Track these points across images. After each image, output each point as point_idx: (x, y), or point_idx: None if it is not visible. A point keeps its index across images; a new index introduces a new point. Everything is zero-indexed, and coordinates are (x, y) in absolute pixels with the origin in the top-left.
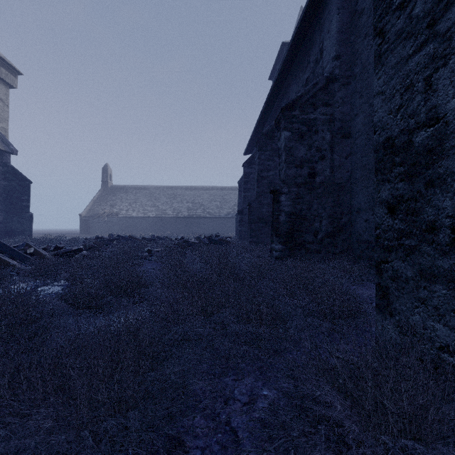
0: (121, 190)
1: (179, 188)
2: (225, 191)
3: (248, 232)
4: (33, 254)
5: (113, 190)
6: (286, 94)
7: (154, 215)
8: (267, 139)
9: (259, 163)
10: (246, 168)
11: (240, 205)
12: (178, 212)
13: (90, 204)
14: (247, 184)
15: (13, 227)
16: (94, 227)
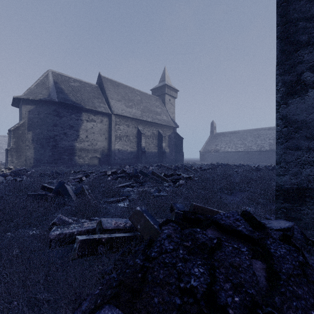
0: (221, 135)
1: (262, 129)
2: None
3: None
4: (194, 169)
5: (216, 135)
6: None
7: (242, 150)
8: None
9: None
10: None
11: None
12: (260, 147)
13: (204, 145)
14: None
15: (177, 158)
16: (206, 158)
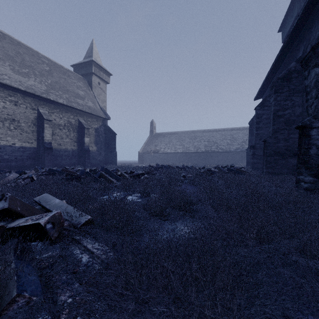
0: (161, 136)
1: (198, 131)
2: (234, 131)
3: (263, 164)
4: (120, 175)
5: (156, 136)
6: (306, 36)
7: (181, 151)
8: (284, 82)
9: (275, 104)
10: (258, 110)
11: (250, 142)
12: (197, 149)
13: (144, 145)
14: (259, 123)
15: (108, 159)
16: (146, 159)
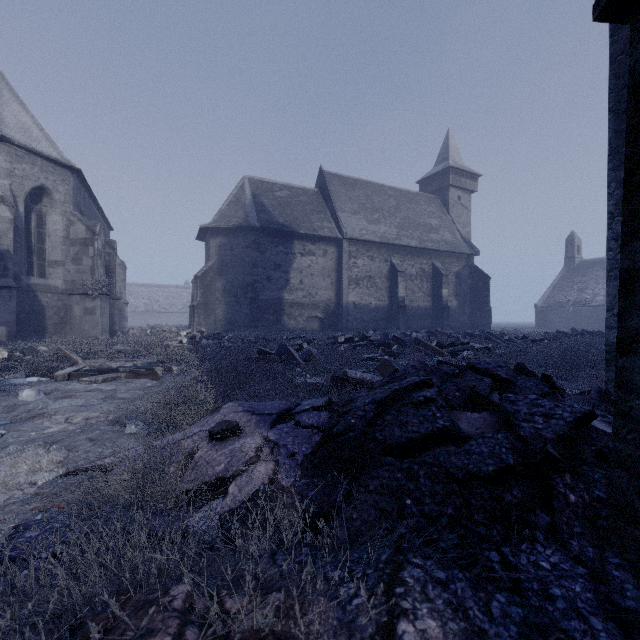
0: (596, 266)
1: None
2: None
3: None
4: (508, 340)
5: (582, 267)
6: None
7: None
8: None
9: None
10: None
11: None
12: None
13: (548, 290)
14: None
15: (476, 321)
16: (554, 321)
